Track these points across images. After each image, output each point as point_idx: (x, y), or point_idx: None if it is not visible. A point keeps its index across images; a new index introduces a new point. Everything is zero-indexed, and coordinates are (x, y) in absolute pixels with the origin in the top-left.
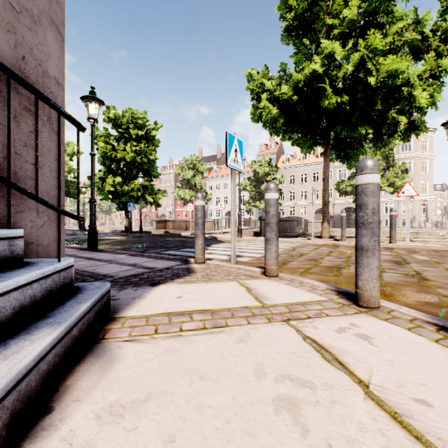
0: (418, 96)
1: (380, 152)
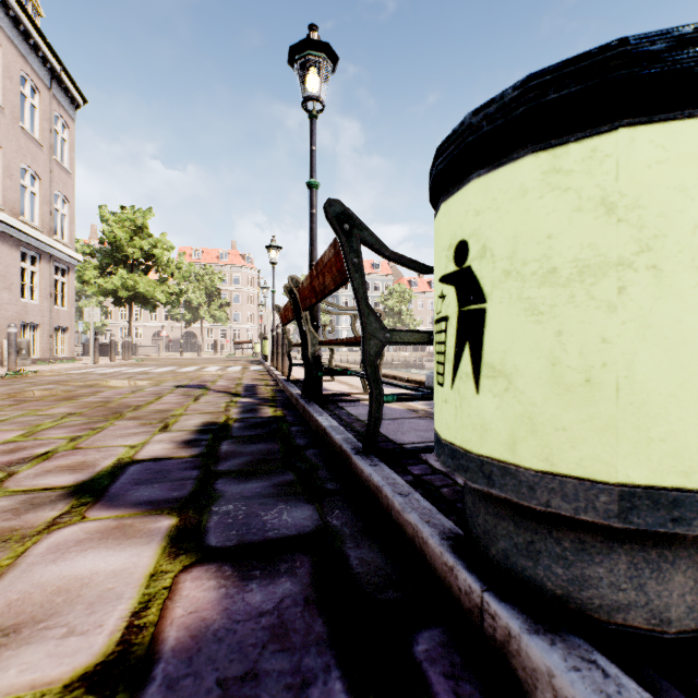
0: (162, 298)
1: (204, 288)
